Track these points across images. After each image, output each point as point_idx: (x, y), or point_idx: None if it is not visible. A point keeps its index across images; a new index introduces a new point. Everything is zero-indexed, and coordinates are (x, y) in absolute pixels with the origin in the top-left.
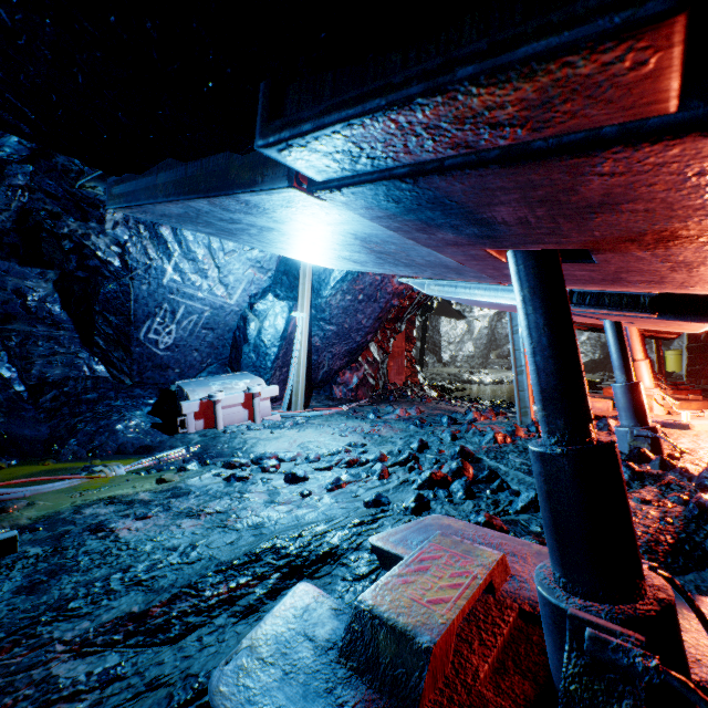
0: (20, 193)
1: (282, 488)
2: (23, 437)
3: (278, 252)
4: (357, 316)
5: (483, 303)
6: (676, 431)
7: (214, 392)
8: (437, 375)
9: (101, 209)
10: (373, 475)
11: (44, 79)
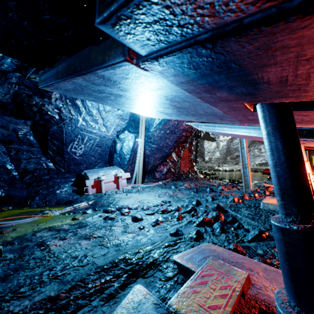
0: (14, 86)
1: (130, 224)
2: (15, 196)
3: (127, 110)
4: (166, 140)
5: (228, 134)
6: None
7: (100, 176)
8: (203, 167)
9: (49, 92)
10: (174, 218)
11: None
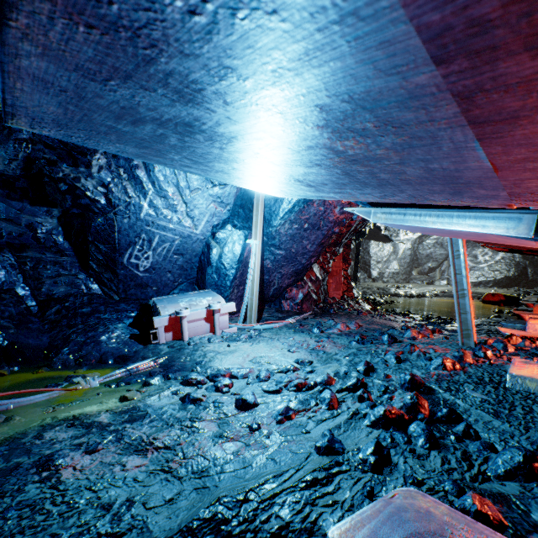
0: (25, 145)
1: (232, 416)
2: (27, 346)
3: (222, 179)
4: (303, 242)
5: (431, 230)
6: None
7: (180, 309)
8: (368, 289)
9: (88, 156)
10: (322, 403)
11: None
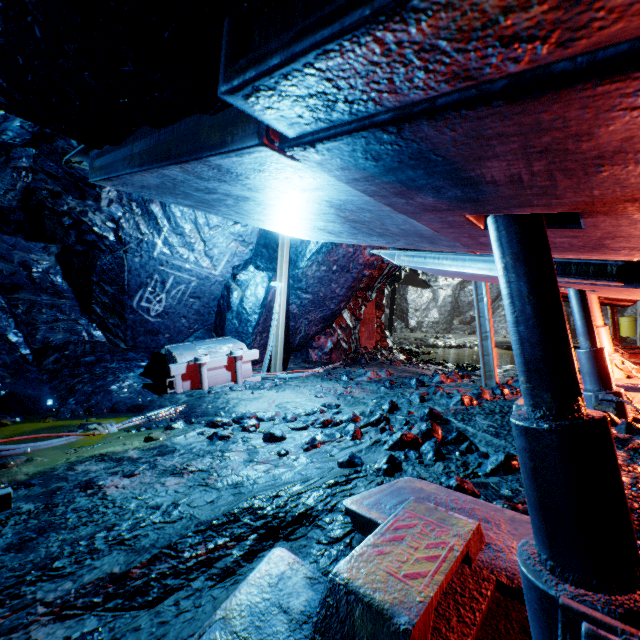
0: (24, 174)
1: (261, 447)
2: (27, 396)
3: (256, 224)
4: (331, 286)
5: (451, 273)
6: (637, 395)
7: (199, 355)
8: (405, 340)
9: (97, 188)
10: (346, 435)
11: (5, 36)
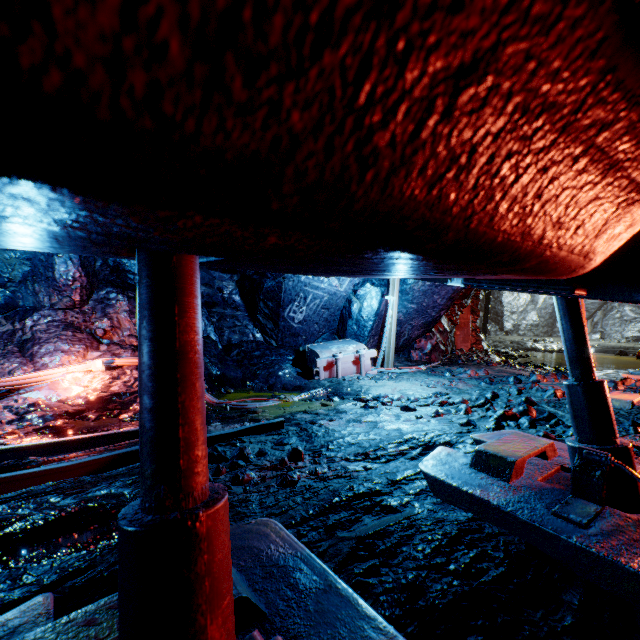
0: None
1: (401, 413)
2: (231, 377)
3: None
4: (433, 297)
5: None
6: None
7: (336, 353)
8: (499, 343)
9: None
10: (460, 411)
11: None
